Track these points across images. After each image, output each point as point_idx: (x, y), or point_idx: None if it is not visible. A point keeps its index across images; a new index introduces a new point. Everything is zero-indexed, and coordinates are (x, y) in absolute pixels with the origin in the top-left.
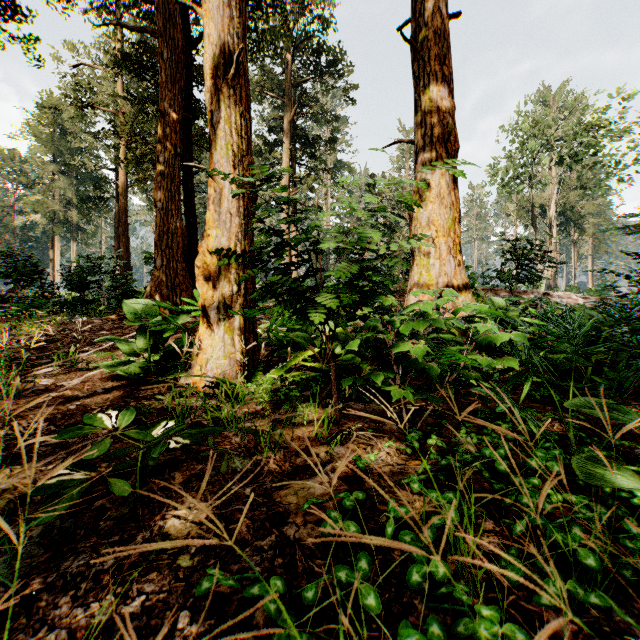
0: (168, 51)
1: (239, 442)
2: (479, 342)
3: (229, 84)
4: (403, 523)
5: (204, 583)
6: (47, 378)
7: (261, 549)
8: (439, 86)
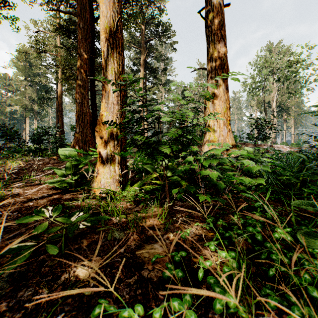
0: (82, 23)
1: (117, 223)
2: (244, 170)
3: (113, 37)
4: (206, 268)
5: (96, 309)
6: (19, 188)
7: (129, 284)
8: (219, 40)
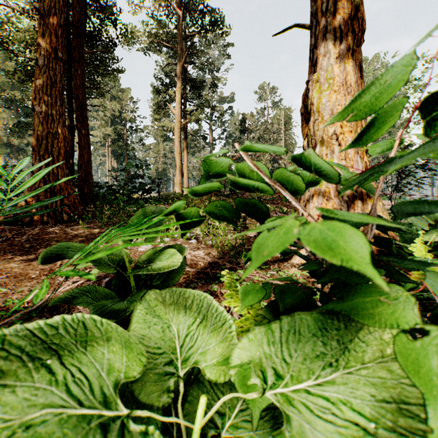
0: None
1: None
2: None
3: None
4: None
5: None
6: None
7: None
8: None
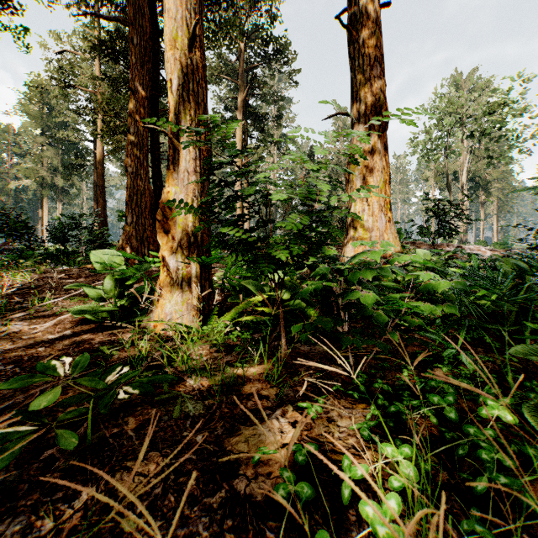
0: (137, 37)
1: (193, 385)
2: (421, 289)
3: (187, 55)
4: None
5: None
6: (22, 321)
7: (210, 508)
8: (372, 65)
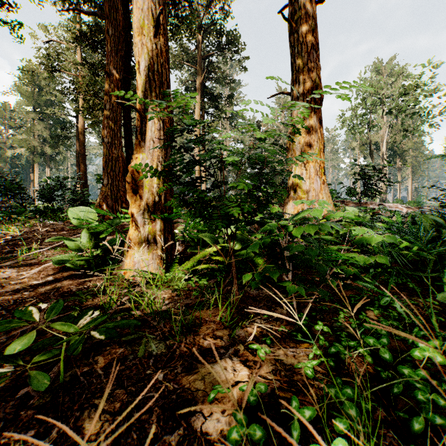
0: (112, 29)
1: (156, 326)
2: (355, 242)
3: (152, 40)
4: None
5: None
6: (11, 268)
7: (169, 445)
8: (309, 52)
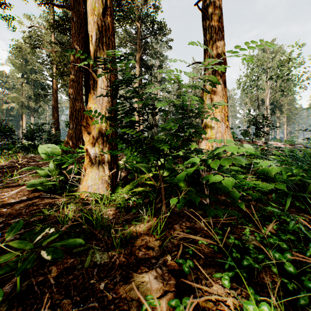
0: (76, 17)
1: (101, 238)
2: (258, 172)
3: (102, 20)
4: None
5: None
6: None
7: None
8: (216, 33)
